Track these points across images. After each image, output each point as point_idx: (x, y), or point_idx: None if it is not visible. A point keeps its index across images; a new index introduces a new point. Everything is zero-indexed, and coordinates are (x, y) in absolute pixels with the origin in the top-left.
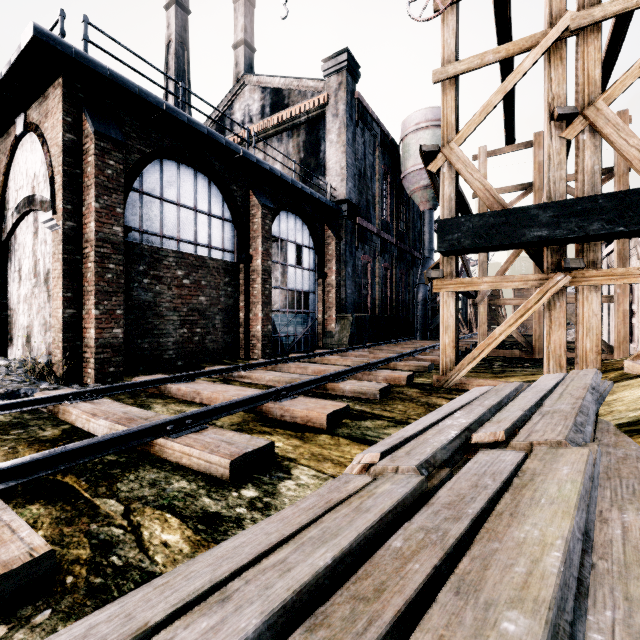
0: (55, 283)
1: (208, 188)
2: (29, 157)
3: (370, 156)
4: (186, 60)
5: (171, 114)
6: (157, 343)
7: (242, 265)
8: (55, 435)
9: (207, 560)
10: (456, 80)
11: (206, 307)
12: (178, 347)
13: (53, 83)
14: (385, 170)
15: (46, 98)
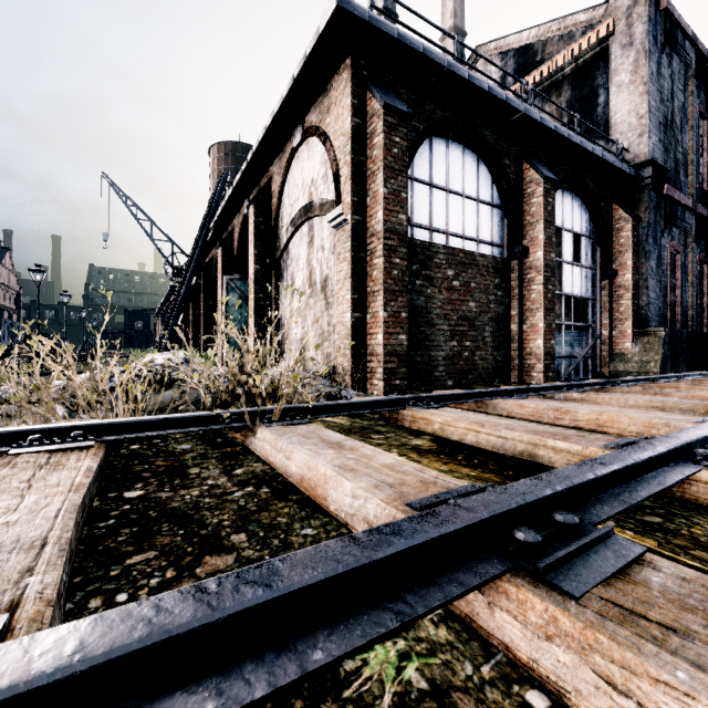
0: (340, 286)
1: (476, 167)
2: (305, 165)
3: (679, 94)
4: None
5: (452, 72)
6: (428, 357)
7: (514, 262)
8: (432, 446)
9: None
10: None
11: (475, 315)
12: (448, 363)
13: (337, 71)
14: (700, 113)
15: (328, 92)
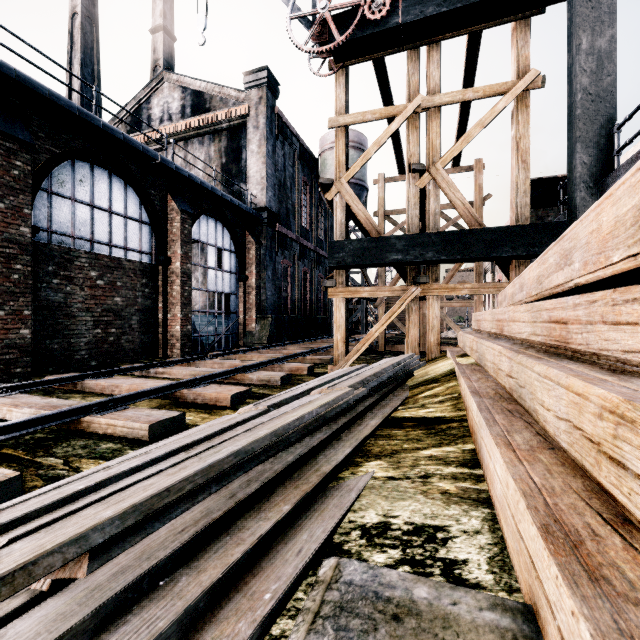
0: None
1: (124, 190)
2: None
3: (290, 168)
4: (95, 37)
5: (85, 119)
6: (68, 344)
7: (160, 267)
8: None
9: (137, 451)
10: (346, 129)
11: (122, 308)
12: (91, 347)
13: None
14: (305, 181)
15: None
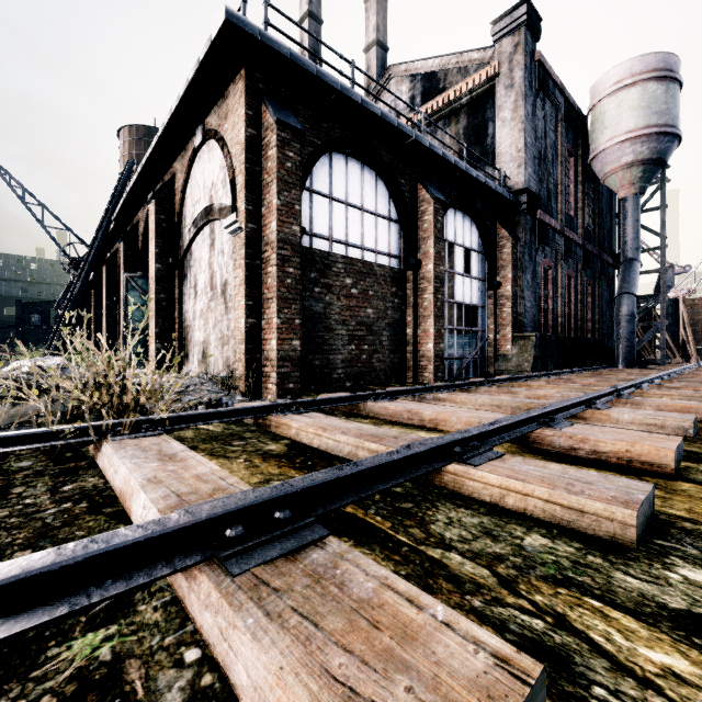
0: (236, 291)
1: (374, 184)
2: (206, 167)
3: (551, 133)
4: None
5: (346, 95)
6: (327, 360)
7: (409, 272)
8: (283, 450)
9: None
10: None
11: (373, 321)
12: (346, 366)
13: (234, 79)
14: (568, 151)
15: (226, 98)
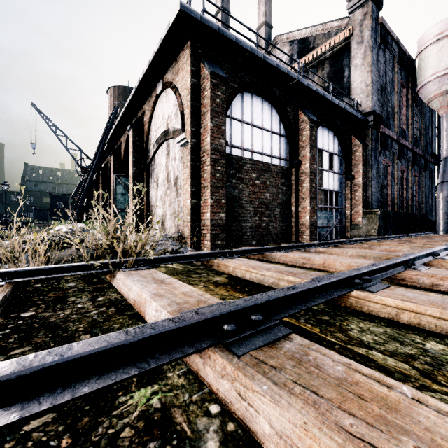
0: (184, 182)
1: (270, 111)
2: (164, 106)
3: (389, 73)
4: None
5: (253, 54)
6: (240, 226)
7: (293, 169)
8: (225, 281)
9: None
10: None
11: (269, 201)
12: (252, 230)
13: (183, 48)
14: (401, 84)
15: (177, 61)
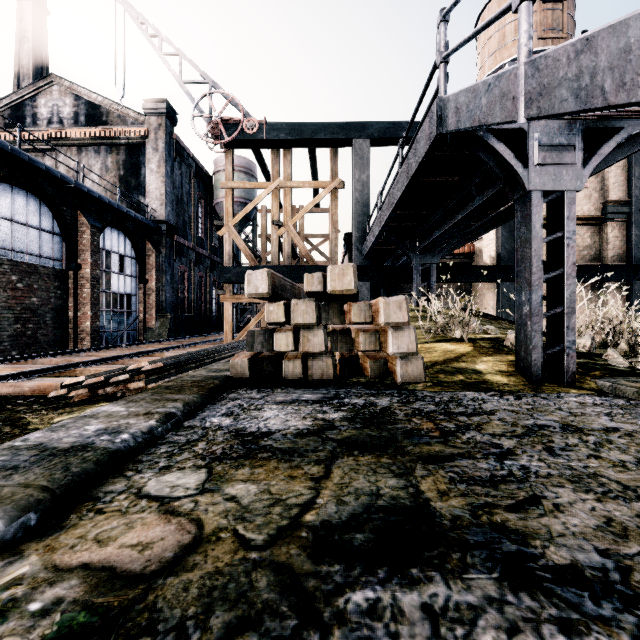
0: None
1: (39, 207)
2: None
3: (187, 185)
4: None
5: (15, 155)
6: None
7: (71, 272)
8: None
9: None
10: (232, 190)
11: (38, 307)
12: (13, 340)
13: None
14: (200, 196)
15: None
